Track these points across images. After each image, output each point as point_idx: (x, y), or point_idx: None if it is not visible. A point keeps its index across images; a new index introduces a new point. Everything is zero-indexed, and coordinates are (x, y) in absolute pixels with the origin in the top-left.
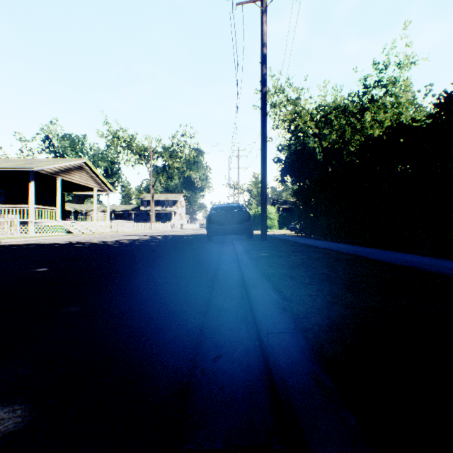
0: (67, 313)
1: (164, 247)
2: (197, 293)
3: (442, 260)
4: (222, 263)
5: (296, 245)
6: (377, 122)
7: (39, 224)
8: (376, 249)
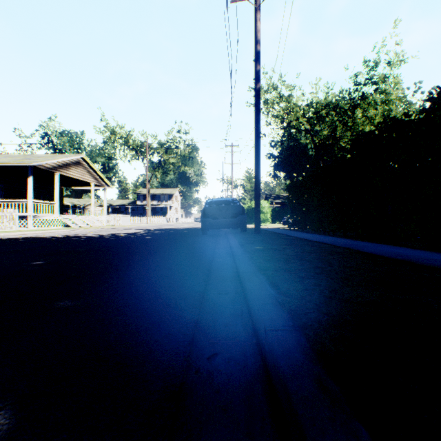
0: (59, 307)
1: (159, 240)
2: (192, 287)
3: (436, 254)
4: (217, 256)
5: (290, 238)
6: (368, 119)
7: (37, 217)
8: (369, 242)
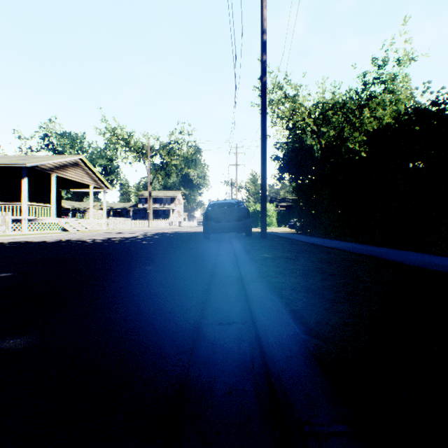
0: None
1: (157, 246)
2: (184, 312)
3: None
4: (219, 266)
5: (300, 244)
6: (376, 119)
7: (32, 221)
8: (391, 249)
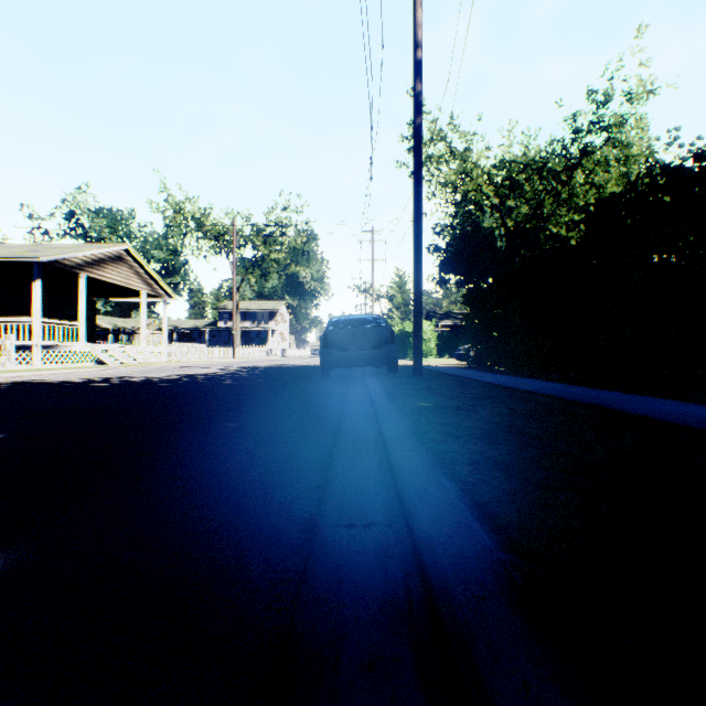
0: None
1: (246, 388)
2: (288, 504)
3: None
4: (346, 422)
5: (477, 385)
6: (594, 187)
7: (49, 348)
8: (625, 393)
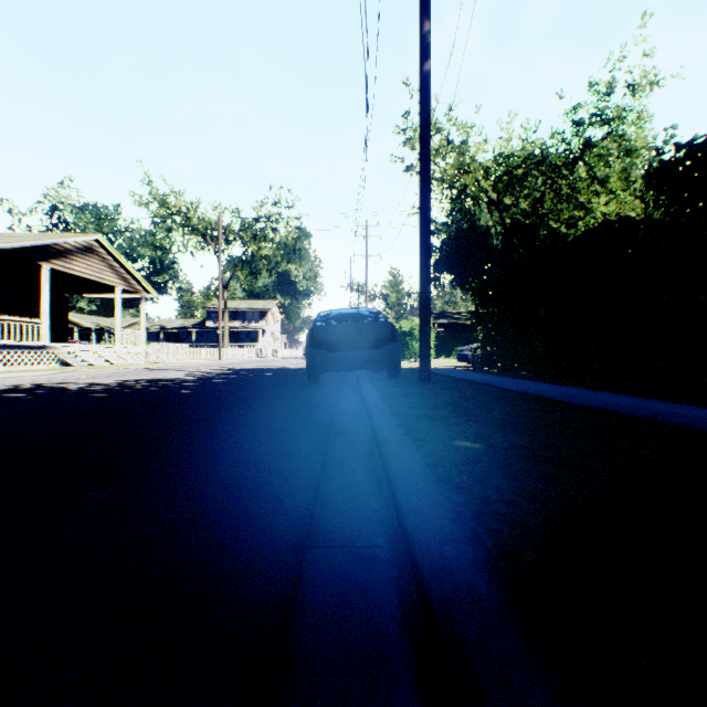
0: None
1: (202, 401)
2: None
3: None
4: (331, 485)
5: (514, 397)
6: (597, 181)
7: (3, 348)
8: None
